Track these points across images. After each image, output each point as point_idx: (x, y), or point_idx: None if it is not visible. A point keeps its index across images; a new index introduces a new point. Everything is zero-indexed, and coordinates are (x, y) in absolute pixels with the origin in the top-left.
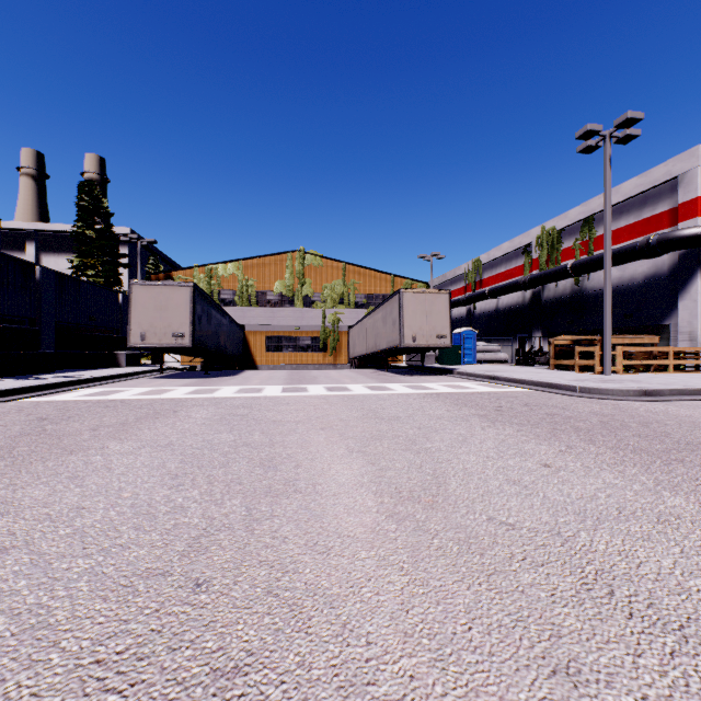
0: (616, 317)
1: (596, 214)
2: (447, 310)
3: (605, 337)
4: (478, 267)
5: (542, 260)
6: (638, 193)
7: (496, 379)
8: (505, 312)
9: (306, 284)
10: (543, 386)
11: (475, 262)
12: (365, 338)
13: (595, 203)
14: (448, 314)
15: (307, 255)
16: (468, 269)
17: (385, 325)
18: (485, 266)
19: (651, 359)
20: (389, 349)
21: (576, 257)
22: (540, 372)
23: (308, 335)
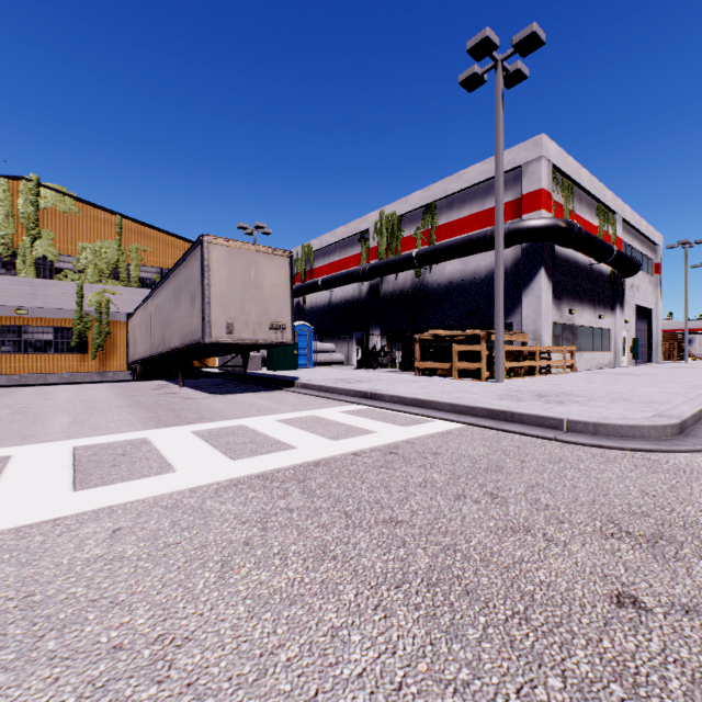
0: (459, 314)
1: (438, 201)
2: (287, 283)
3: (497, 332)
4: (308, 255)
5: (382, 248)
6: (482, 180)
7: (376, 398)
8: (340, 307)
9: (42, 238)
10: (480, 414)
11: (306, 248)
12: (149, 331)
13: (438, 188)
14: (289, 291)
15: (44, 190)
16: (297, 256)
17: (177, 306)
18: (317, 254)
19: (521, 360)
20: (184, 348)
21: (418, 248)
22: (417, 381)
23: (47, 325)
